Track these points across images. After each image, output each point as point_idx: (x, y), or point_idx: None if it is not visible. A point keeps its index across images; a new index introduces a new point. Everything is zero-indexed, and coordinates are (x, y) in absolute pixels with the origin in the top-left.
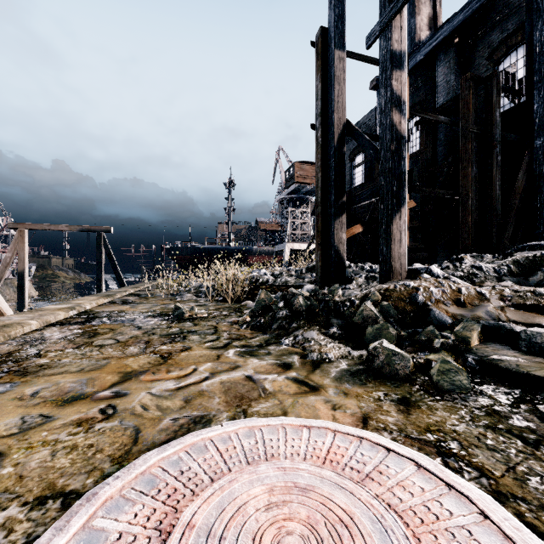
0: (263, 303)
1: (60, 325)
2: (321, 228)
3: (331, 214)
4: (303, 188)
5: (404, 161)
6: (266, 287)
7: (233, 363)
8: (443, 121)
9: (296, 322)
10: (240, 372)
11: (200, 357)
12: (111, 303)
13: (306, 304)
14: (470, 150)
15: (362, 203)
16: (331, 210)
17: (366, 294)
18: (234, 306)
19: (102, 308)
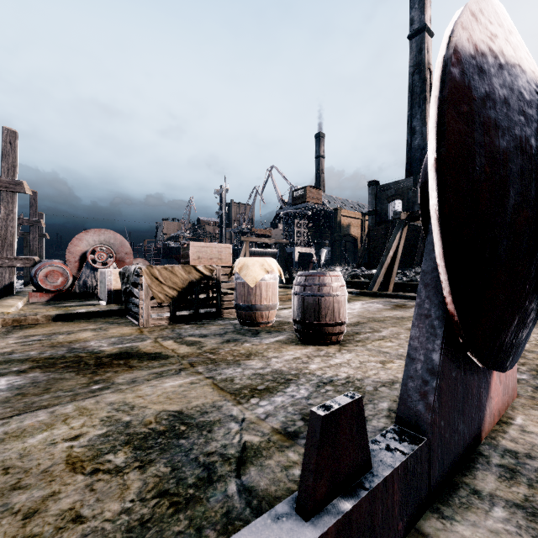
0: None
1: None
2: None
3: None
4: (309, 206)
5: None
6: None
7: None
8: None
9: None
10: None
11: None
12: None
13: None
14: None
15: None
16: None
17: None
18: None
19: None
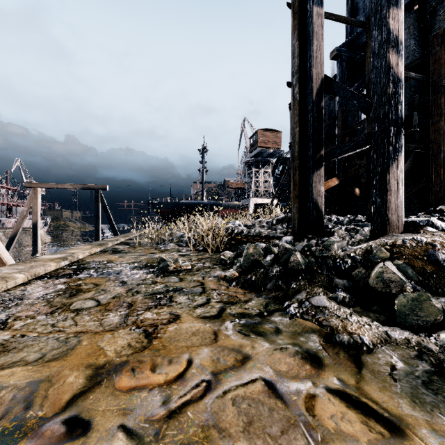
0: (251, 258)
1: (47, 279)
2: (298, 181)
3: (308, 167)
4: (265, 151)
5: (401, 105)
6: (241, 238)
7: (238, 350)
8: (414, 77)
9: (295, 283)
10: (254, 373)
11: (192, 335)
12: (103, 252)
13: (304, 262)
14: (442, 105)
15: (344, 155)
16: (308, 163)
17: (368, 250)
18: (214, 256)
19: (93, 257)
